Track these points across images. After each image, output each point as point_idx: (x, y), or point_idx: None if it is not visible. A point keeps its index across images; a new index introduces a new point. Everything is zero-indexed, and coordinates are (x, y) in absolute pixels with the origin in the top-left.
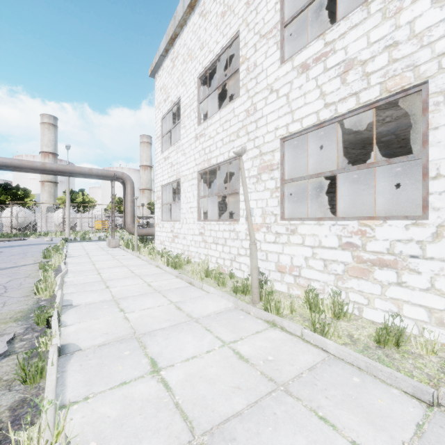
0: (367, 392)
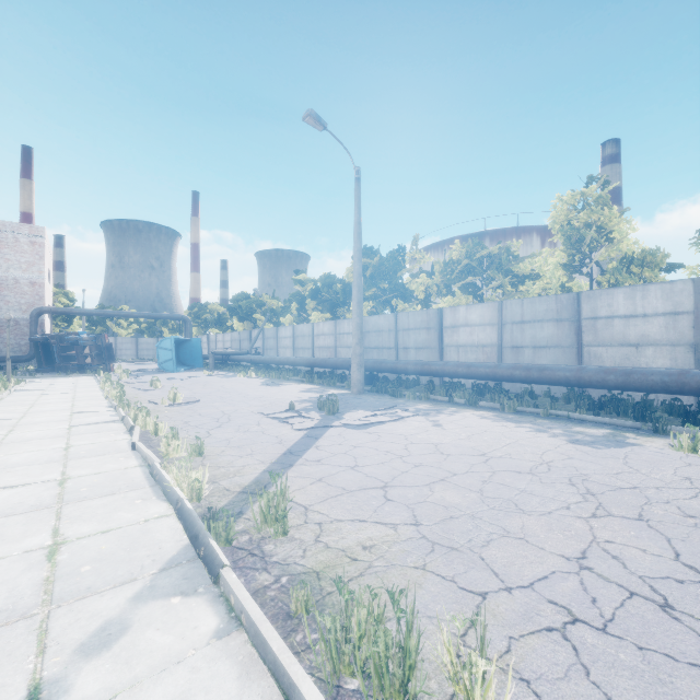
0: (8, 404)
